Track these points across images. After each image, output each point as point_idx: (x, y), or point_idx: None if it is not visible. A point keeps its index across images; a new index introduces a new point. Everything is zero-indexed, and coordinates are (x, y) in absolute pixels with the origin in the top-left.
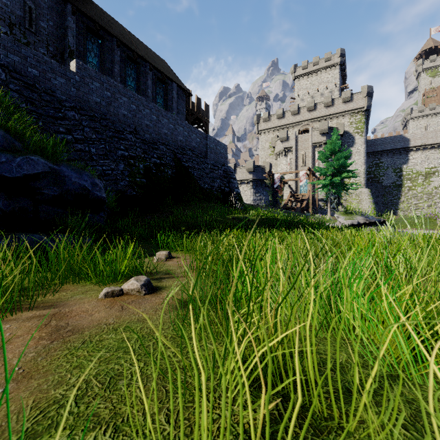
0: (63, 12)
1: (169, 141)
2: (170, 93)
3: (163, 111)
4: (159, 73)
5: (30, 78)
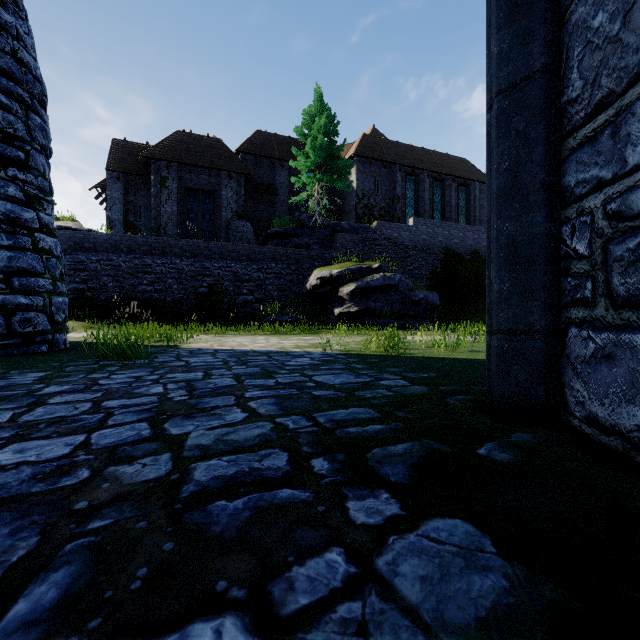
0: (393, 171)
1: (473, 250)
2: (472, 192)
3: (469, 227)
4: (461, 179)
5: (394, 239)
